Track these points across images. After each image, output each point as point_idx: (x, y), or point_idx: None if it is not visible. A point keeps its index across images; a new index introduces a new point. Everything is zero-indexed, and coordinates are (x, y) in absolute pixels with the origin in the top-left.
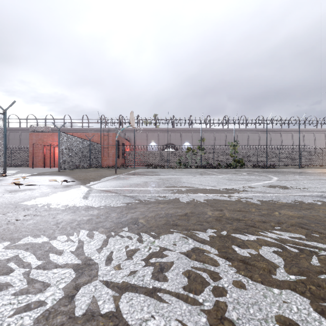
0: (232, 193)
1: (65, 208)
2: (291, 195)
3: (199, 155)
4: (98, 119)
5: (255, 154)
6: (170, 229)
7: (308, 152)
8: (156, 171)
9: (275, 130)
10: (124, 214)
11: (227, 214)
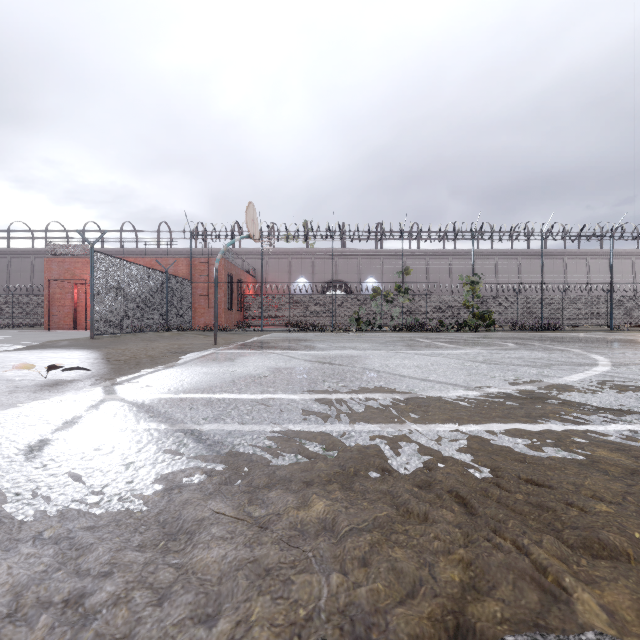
0: (548, 418)
1: None
2: None
3: (398, 303)
4: (184, 227)
5: (514, 302)
6: None
7: (623, 297)
8: (306, 339)
9: (552, 253)
10: (102, 608)
11: None
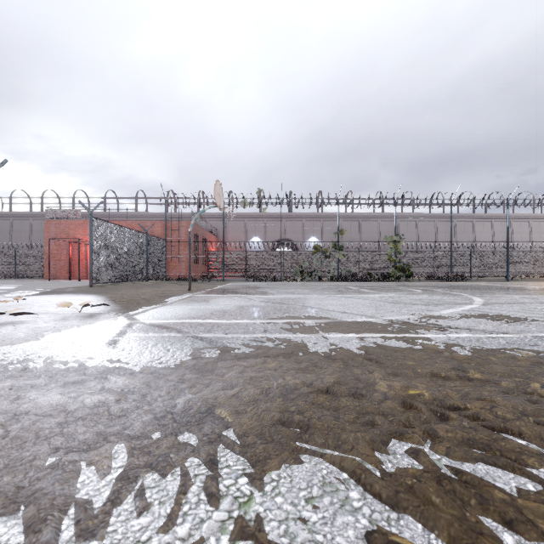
0: (412, 331)
1: (59, 370)
2: (535, 337)
3: (335, 258)
4: (160, 196)
5: (430, 257)
6: (293, 443)
7: (520, 253)
8: (260, 287)
9: (463, 217)
10: (185, 387)
11: (422, 388)
